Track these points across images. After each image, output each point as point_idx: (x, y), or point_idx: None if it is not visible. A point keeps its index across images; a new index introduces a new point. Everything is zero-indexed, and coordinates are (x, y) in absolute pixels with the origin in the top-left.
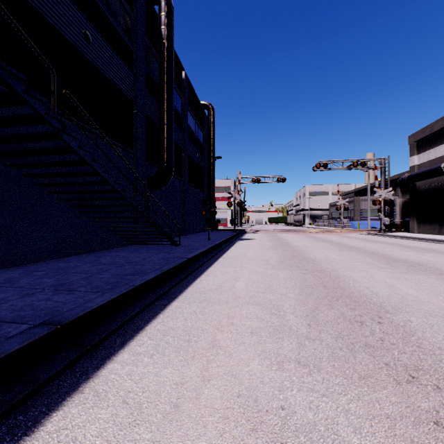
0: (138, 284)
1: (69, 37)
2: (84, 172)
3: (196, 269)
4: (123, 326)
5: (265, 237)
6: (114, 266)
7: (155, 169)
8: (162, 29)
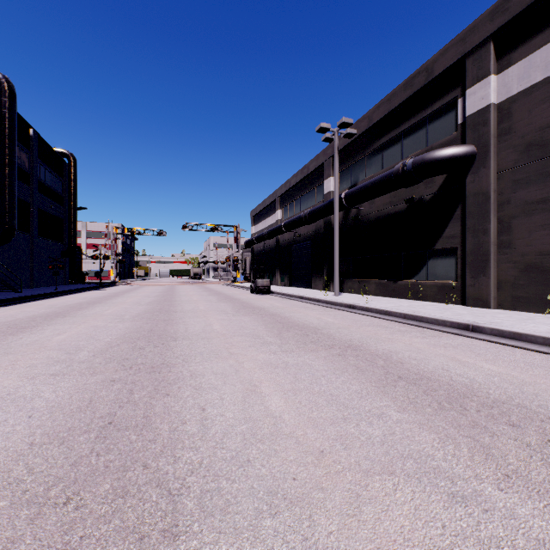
0: None
1: None
2: None
3: (28, 301)
4: None
5: (126, 288)
6: None
7: None
8: (3, 112)
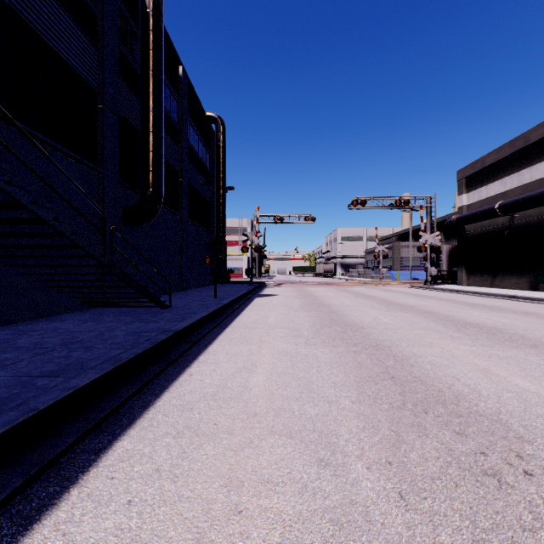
0: (47, 403)
1: None
2: None
3: (187, 350)
4: None
5: (291, 292)
6: (34, 352)
7: (135, 197)
8: None
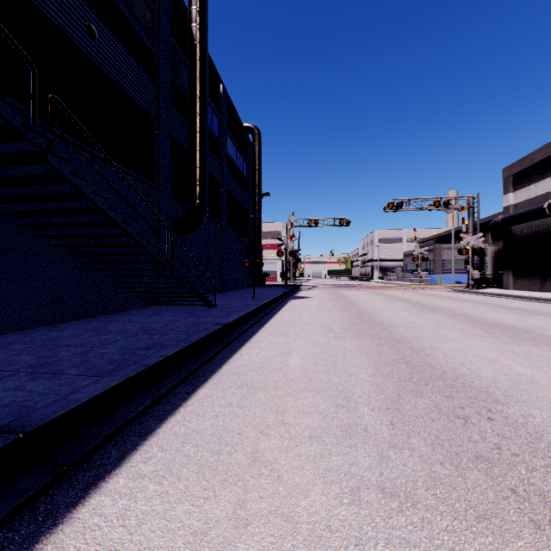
0: (152, 362)
1: (67, 30)
2: (83, 209)
3: (235, 339)
4: (124, 428)
5: (325, 295)
6: (125, 335)
7: (183, 208)
8: (193, 27)
